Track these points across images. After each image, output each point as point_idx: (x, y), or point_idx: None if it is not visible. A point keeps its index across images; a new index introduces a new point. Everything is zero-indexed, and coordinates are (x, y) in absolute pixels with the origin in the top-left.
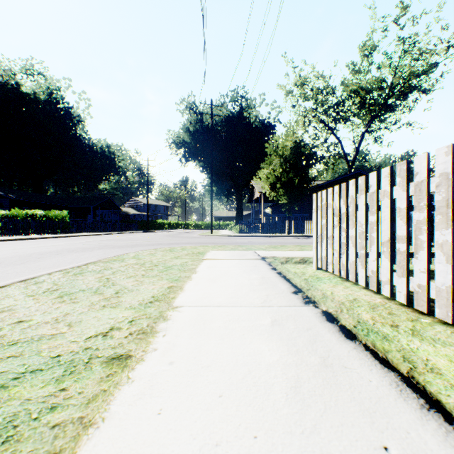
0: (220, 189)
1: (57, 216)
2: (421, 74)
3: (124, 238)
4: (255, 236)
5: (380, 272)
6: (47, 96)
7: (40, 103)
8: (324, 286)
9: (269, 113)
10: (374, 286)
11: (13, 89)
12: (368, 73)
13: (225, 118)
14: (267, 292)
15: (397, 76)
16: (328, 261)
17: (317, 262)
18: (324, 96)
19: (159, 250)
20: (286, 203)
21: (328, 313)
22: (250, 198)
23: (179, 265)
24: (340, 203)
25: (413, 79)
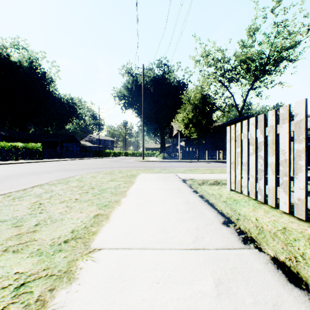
0: (149, 129)
1: (33, 147)
2: (289, 48)
3: (79, 163)
4: (174, 161)
5: (309, 200)
6: (29, 64)
7: (24, 69)
8: (245, 211)
9: (183, 76)
10: (302, 215)
11: (5, 59)
12: (252, 47)
13: (152, 79)
14: (195, 223)
15: (273, 49)
16: (243, 185)
17: (230, 184)
18: (222, 63)
19: (101, 173)
20: (196, 138)
21: (281, 262)
22: (170, 134)
23: (113, 188)
24: (256, 133)
25: (283, 52)
